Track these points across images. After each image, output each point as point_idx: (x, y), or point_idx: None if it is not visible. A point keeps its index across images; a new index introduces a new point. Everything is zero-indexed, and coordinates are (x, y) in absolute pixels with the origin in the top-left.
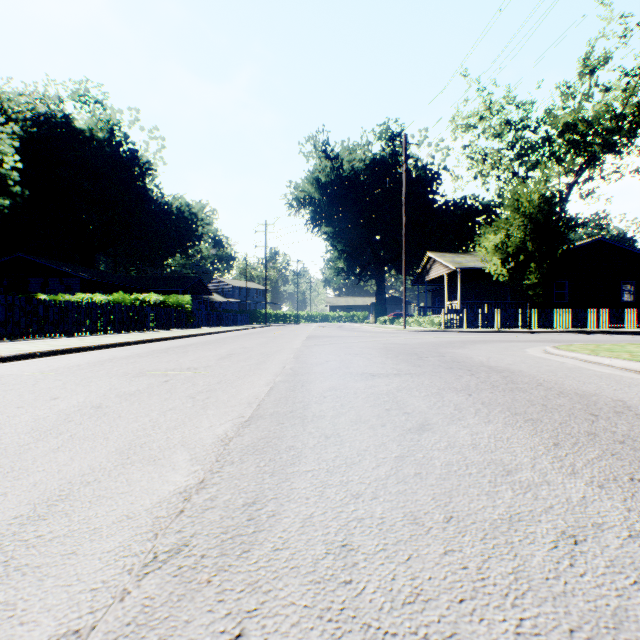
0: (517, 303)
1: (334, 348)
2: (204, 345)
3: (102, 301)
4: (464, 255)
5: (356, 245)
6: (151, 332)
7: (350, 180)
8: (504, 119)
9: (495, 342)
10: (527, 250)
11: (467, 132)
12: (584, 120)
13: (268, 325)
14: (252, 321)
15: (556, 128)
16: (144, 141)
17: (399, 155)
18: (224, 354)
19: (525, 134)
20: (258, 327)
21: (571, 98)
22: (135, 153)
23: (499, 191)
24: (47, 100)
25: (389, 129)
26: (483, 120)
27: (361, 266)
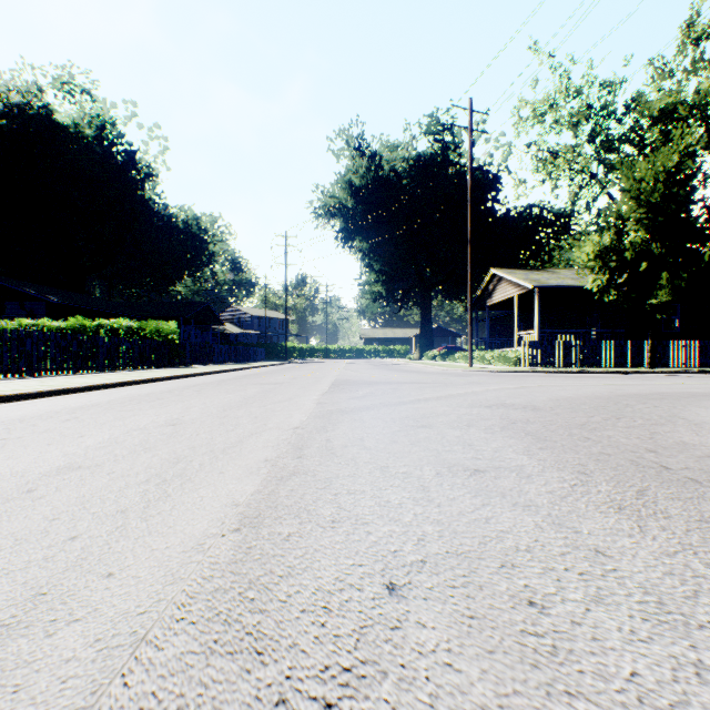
0: (612, 333)
1: (388, 426)
2: (104, 410)
3: (53, 329)
4: (539, 272)
5: (397, 265)
6: (93, 374)
7: (391, 182)
8: (582, 105)
9: (700, 400)
10: (651, 255)
11: (536, 121)
12: (686, 104)
13: (288, 362)
14: (272, 356)
15: (650, 114)
16: (143, 141)
17: (463, 127)
18: (39, 469)
19: (609, 124)
20: (272, 364)
21: (668, 77)
22: (132, 155)
23: (574, 196)
24: (21, 88)
25: (438, 121)
26: (556, 107)
27: (403, 291)
